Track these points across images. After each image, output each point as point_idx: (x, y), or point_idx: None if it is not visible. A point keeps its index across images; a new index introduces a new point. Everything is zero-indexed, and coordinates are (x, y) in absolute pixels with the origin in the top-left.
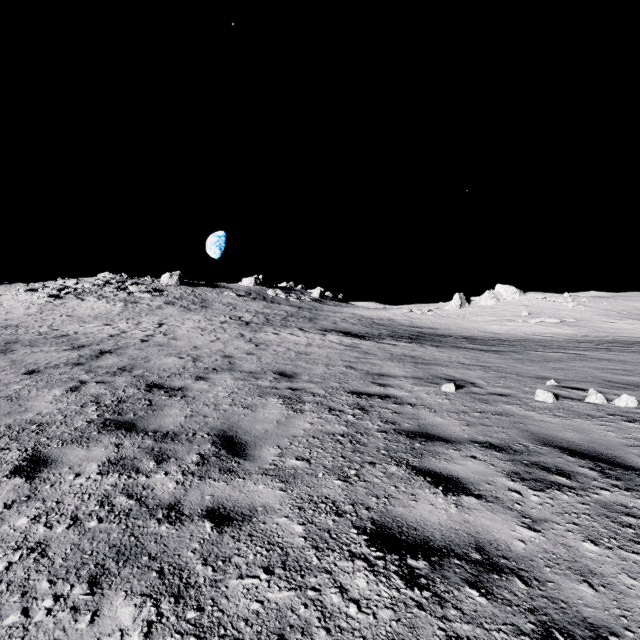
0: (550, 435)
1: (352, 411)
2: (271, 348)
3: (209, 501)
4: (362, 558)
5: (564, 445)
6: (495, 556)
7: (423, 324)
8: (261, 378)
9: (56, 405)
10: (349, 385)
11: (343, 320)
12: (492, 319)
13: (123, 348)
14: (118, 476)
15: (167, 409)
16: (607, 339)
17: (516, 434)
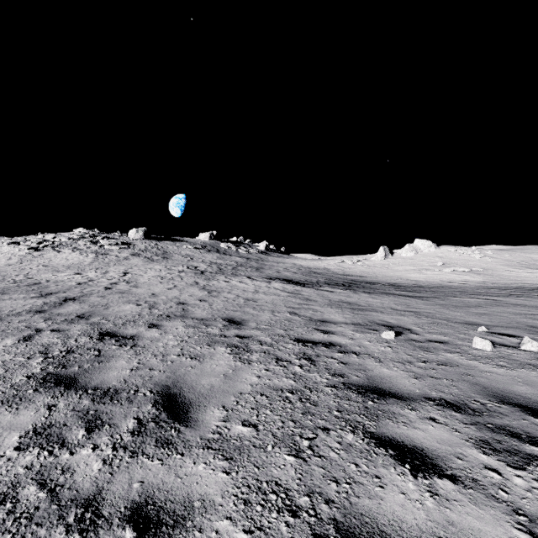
0: (503, 389)
1: (299, 361)
2: (222, 295)
3: (137, 492)
4: None
5: (522, 402)
6: None
7: (353, 273)
8: (211, 325)
9: (2, 357)
10: (294, 332)
11: (285, 269)
12: (412, 268)
13: (87, 295)
14: (38, 452)
15: (114, 360)
16: (512, 286)
17: (468, 388)
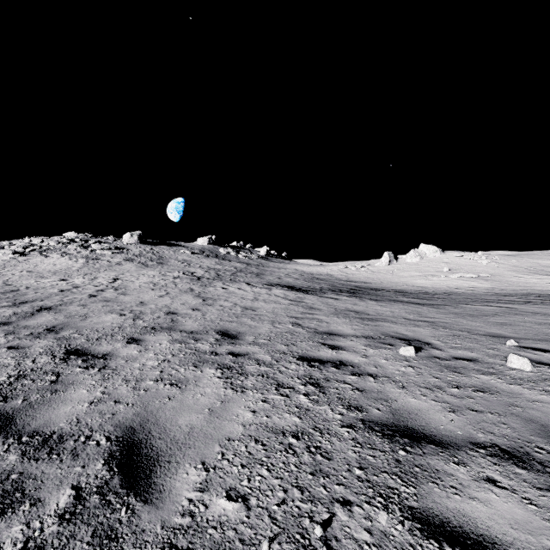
0: None
1: (304, 388)
2: (218, 303)
3: None
4: None
5: None
6: None
7: (357, 279)
8: (201, 339)
9: None
10: (298, 348)
11: (287, 275)
12: (417, 274)
13: (66, 304)
14: None
15: (72, 389)
16: (522, 292)
17: (523, 427)
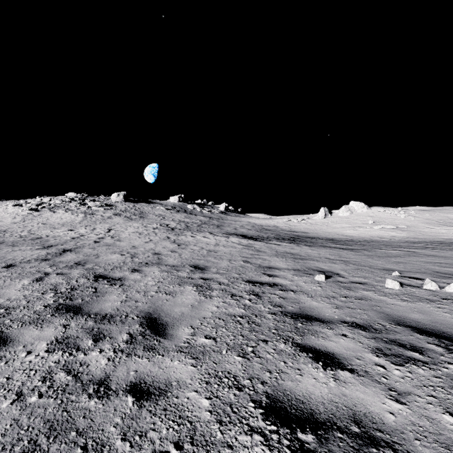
0: (401, 316)
1: (249, 296)
2: (189, 247)
3: (133, 376)
4: (259, 432)
5: (413, 324)
6: (371, 429)
7: (298, 229)
8: (181, 270)
9: (23, 292)
10: (246, 276)
11: (241, 226)
12: (347, 226)
13: (80, 247)
14: (61, 353)
15: (108, 295)
16: (430, 240)
17: (375, 315)
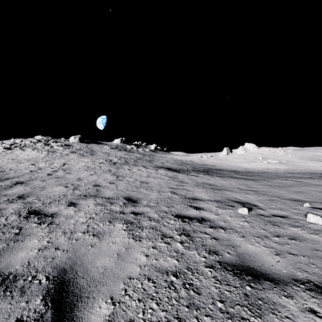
0: None
1: (180, 237)
2: (125, 179)
3: None
4: None
5: None
6: None
7: (208, 163)
8: (114, 203)
9: None
10: (174, 209)
11: (167, 161)
12: (244, 161)
13: (33, 180)
14: None
15: (28, 239)
16: (306, 171)
17: None
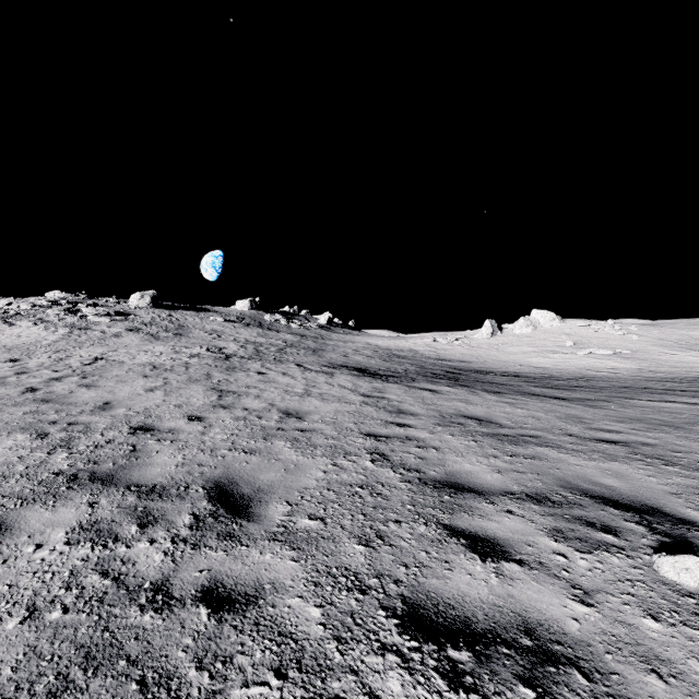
0: None
1: None
2: (242, 403)
3: None
4: None
5: None
6: None
7: (451, 356)
8: (158, 522)
9: None
10: (394, 555)
11: (356, 351)
12: (532, 350)
13: None
14: None
15: None
16: (684, 376)
17: None
